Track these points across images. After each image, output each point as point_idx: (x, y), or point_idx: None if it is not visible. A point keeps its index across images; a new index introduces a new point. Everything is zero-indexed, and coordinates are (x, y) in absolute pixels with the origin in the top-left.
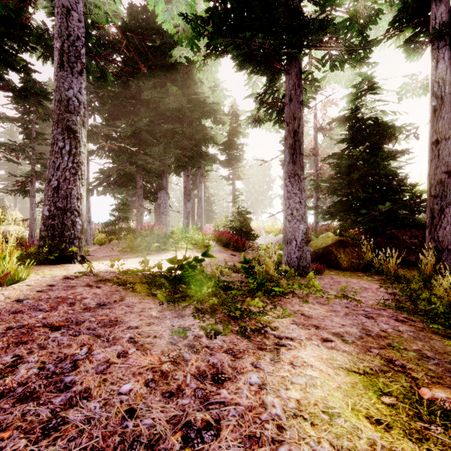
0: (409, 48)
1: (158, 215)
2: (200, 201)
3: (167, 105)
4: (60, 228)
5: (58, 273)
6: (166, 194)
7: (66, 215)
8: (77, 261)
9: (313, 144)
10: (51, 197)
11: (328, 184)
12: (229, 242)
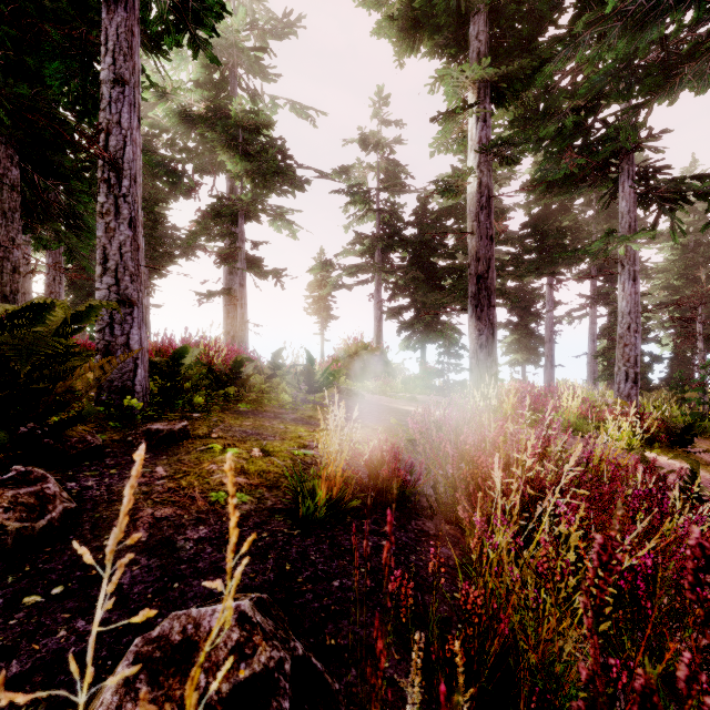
0: None
1: None
2: None
3: None
4: None
5: None
6: None
7: None
8: None
9: None
10: None
11: None
12: None
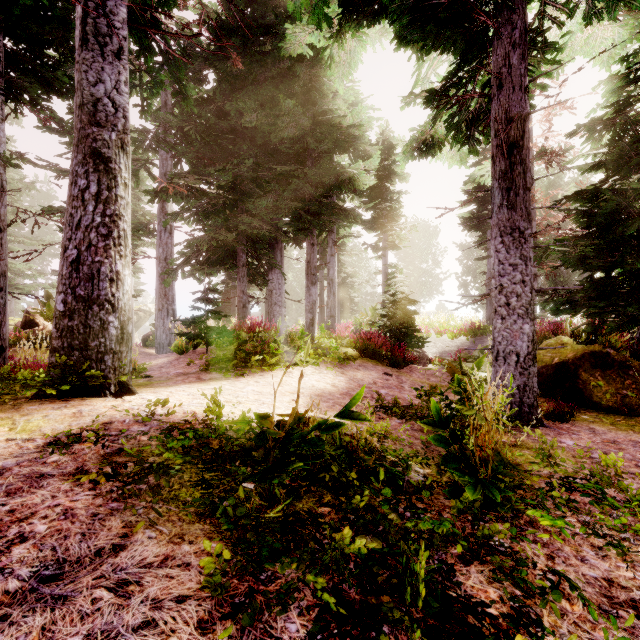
0: None
1: (270, 307)
2: (332, 285)
3: (280, 132)
4: (83, 334)
5: (51, 426)
6: (281, 275)
7: (92, 311)
8: (109, 394)
9: None
10: (67, 279)
11: (569, 249)
12: (379, 350)
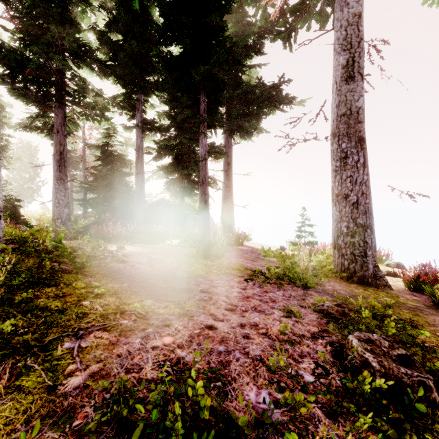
0: (125, 127)
1: None
2: None
3: None
4: None
5: None
6: None
7: None
8: None
9: (82, 153)
10: None
11: (88, 186)
12: None
